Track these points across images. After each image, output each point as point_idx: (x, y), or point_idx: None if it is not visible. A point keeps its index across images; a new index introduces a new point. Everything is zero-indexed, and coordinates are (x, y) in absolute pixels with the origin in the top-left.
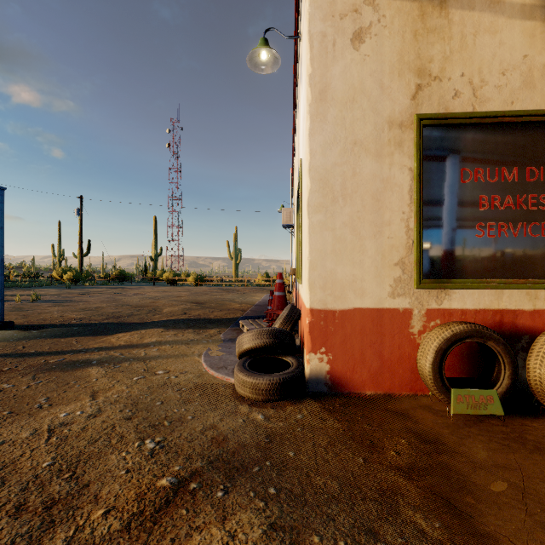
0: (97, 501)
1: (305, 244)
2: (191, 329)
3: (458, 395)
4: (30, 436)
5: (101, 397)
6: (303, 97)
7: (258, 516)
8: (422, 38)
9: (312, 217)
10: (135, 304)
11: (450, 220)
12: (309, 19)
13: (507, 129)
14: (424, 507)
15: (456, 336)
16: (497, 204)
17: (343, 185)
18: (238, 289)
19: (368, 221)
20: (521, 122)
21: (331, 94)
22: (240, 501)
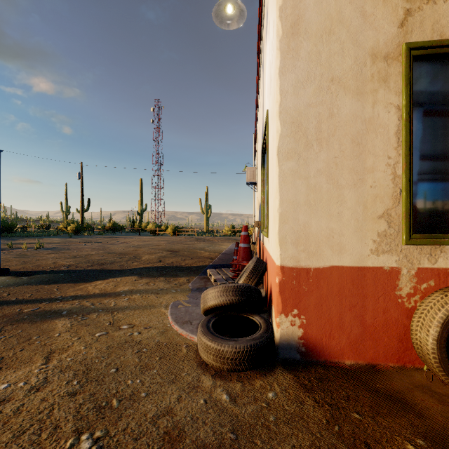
0: None
1: (274, 195)
2: (162, 277)
3: None
4: None
5: (55, 359)
6: (270, 42)
7: None
8: None
9: (282, 165)
10: (120, 252)
11: (445, 166)
12: None
13: None
14: None
15: None
16: None
17: (318, 128)
18: (208, 239)
19: (347, 168)
20: None
21: (304, 27)
22: None
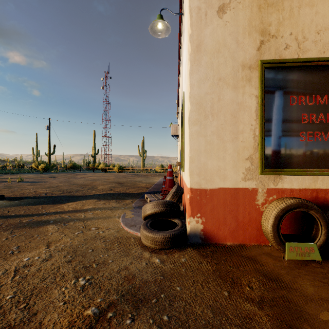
0: (41, 327)
1: (186, 146)
2: (114, 199)
3: (290, 247)
4: (1, 275)
5: (53, 246)
6: (185, 51)
7: None
8: (264, 10)
9: (191, 128)
10: (81, 184)
11: (283, 130)
12: None
13: (321, 70)
14: None
15: (289, 207)
16: (314, 119)
17: (212, 107)
18: (144, 175)
19: (228, 131)
20: None
21: (204, 47)
22: (142, 327)
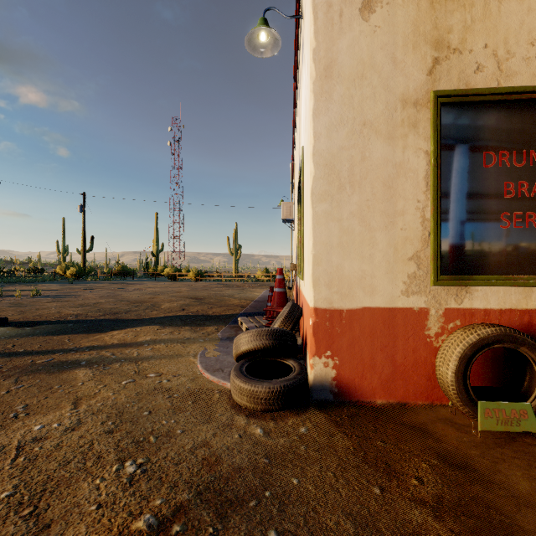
0: None
1: (308, 237)
2: (188, 326)
3: (486, 409)
4: None
5: (84, 405)
6: (306, 78)
7: None
8: (440, 6)
9: (316, 207)
10: (134, 300)
11: (471, 210)
12: None
13: None
14: None
15: (484, 341)
16: (525, 191)
17: (351, 170)
18: (238, 285)
19: (378, 211)
20: None
21: (338, 71)
22: None
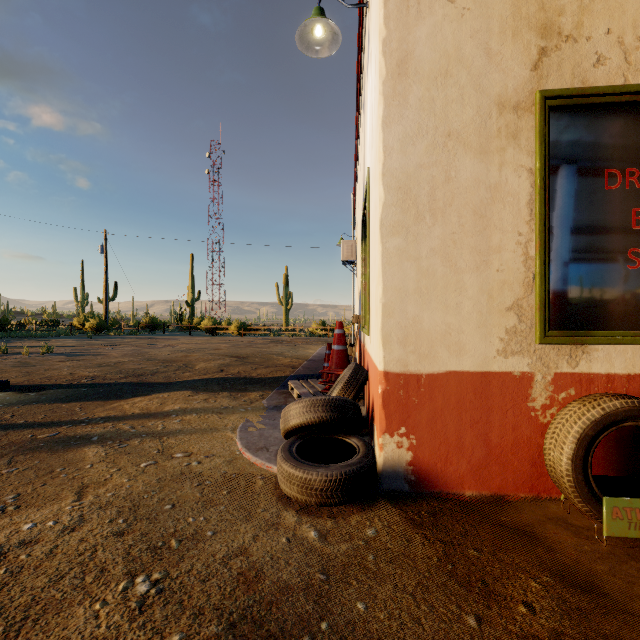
0: None
1: (376, 281)
2: (226, 391)
3: (614, 507)
4: None
5: (90, 495)
6: (372, 80)
7: None
8: None
9: (386, 242)
10: (164, 358)
11: (589, 245)
12: None
13: None
14: None
15: (610, 418)
16: None
17: (432, 195)
18: (289, 340)
19: (468, 247)
20: None
21: (414, 66)
22: None
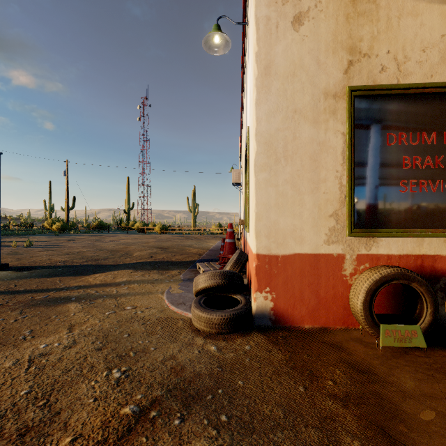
0: (66, 429)
1: (252, 199)
2: (156, 270)
3: (386, 330)
4: (12, 365)
5: (77, 330)
6: (250, 73)
7: (211, 444)
8: (353, 21)
9: (258, 175)
10: (111, 249)
11: (378, 178)
12: (255, 5)
13: (427, 99)
14: (361, 434)
15: (384, 278)
16: (418, 164)
17: (285, 147)
18: (196, 237)
19: (306, 179)
20: (439, 92)
21: (275, 70)
22: (195, 428)
